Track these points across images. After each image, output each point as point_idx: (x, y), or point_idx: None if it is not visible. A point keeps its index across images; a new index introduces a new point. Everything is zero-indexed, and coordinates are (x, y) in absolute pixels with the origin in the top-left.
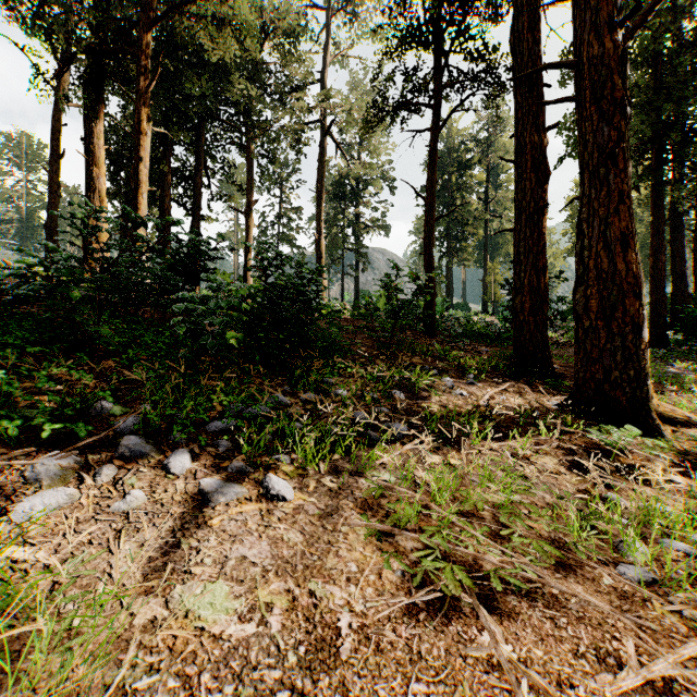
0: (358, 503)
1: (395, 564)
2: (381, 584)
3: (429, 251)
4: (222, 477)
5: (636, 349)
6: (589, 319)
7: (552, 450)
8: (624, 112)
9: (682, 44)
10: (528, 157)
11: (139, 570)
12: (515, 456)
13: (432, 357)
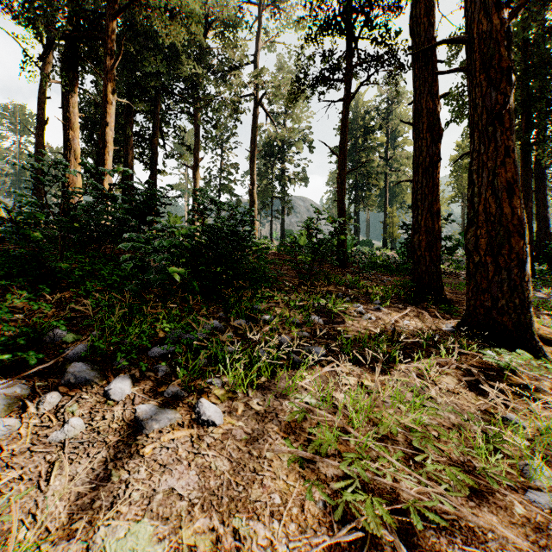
0: (282, 427)
1: (317, 494)
2: (304, 518)
3: (341, 198)
4: (158, 402)
5: (520, 281)
6: (479, 255)
7: (452, 371)
8: (509, 79)
9: (546, 30)
10: (424, 120)
11: (66, 508)
12: (420, 377)
13: (345, 286)
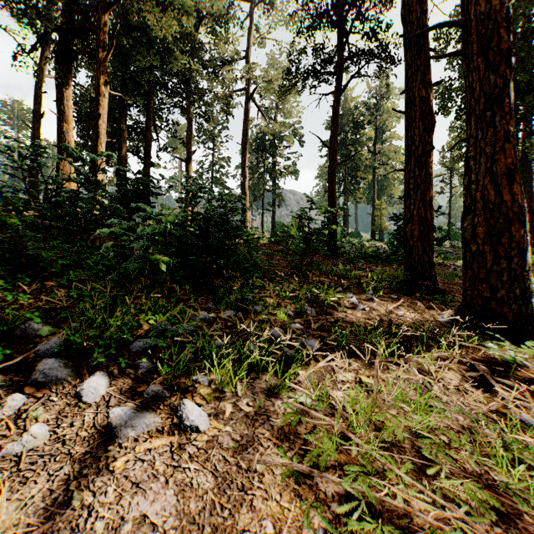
0: (275, 432)
1: (316, 519)
2: None
3: (332, 189)
4: (136, 404)
5: (521, 270)
6: (476, 244)
7: (454, 365)
8: (509, 62)
9: (533, 24)
10: (417, 108)
11: None
12: (421, 372)
13: (336, 276)
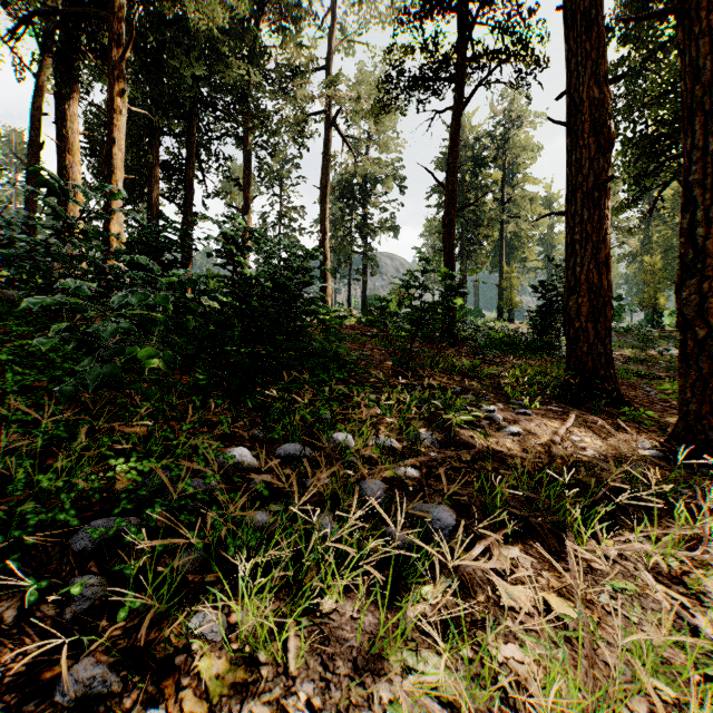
0: None
1: None
2: None
3: (449, 246)
4: None
5: None
6: (705, 326)
7: None
8: None
9: None
10: (586, 118)
11: None
12: (657, 577)
13: (460, 374)
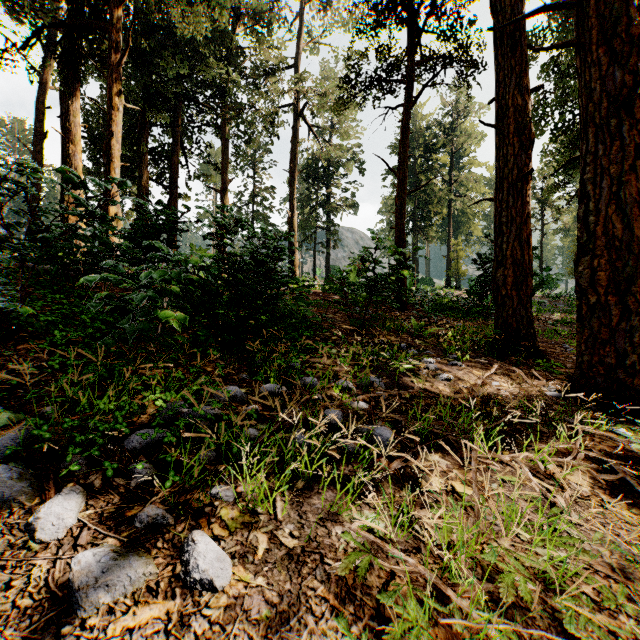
0: (332, 584)
1: None
2: None
3: (400, 225)
4: (121, 540)
5: None
6: (596, 294)
7: (580, 463)
8: None
9: None
10: (511, 121)
11: None
12: (536, 474)
13: (407, 334)
